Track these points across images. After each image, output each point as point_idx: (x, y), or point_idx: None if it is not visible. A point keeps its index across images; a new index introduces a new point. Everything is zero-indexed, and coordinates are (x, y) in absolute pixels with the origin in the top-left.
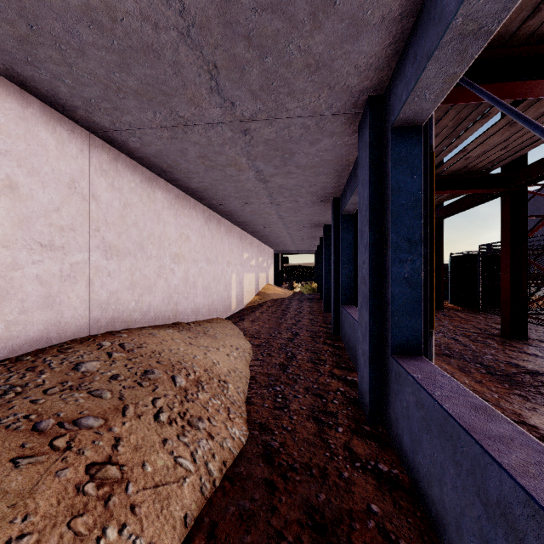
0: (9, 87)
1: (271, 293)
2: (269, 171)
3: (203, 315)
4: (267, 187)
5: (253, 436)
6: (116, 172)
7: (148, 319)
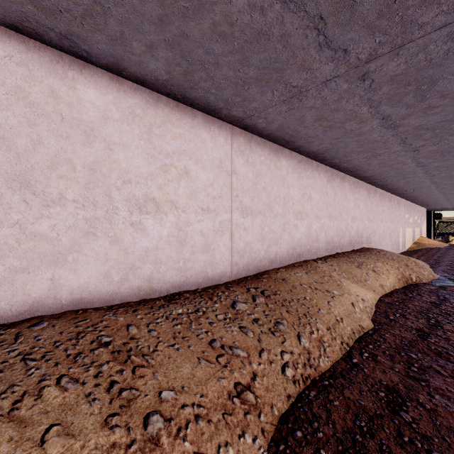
0: (358, 181)
1: (426, 243)
2: (440, 181)
3: (388, 249)
4: (436, 184)
5: (441, 277)
6: (369, 193)
7: (375, 245)
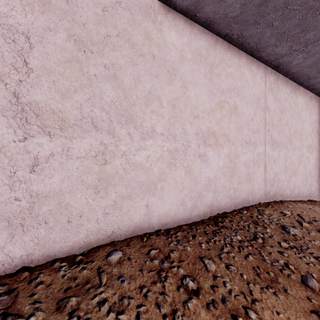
0: (234, 50)
1: None
2: None
3: None
4: None
5: None
6: (277, 89)
7: (293, 195)
